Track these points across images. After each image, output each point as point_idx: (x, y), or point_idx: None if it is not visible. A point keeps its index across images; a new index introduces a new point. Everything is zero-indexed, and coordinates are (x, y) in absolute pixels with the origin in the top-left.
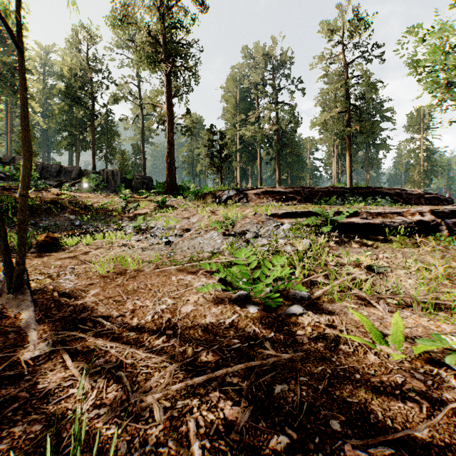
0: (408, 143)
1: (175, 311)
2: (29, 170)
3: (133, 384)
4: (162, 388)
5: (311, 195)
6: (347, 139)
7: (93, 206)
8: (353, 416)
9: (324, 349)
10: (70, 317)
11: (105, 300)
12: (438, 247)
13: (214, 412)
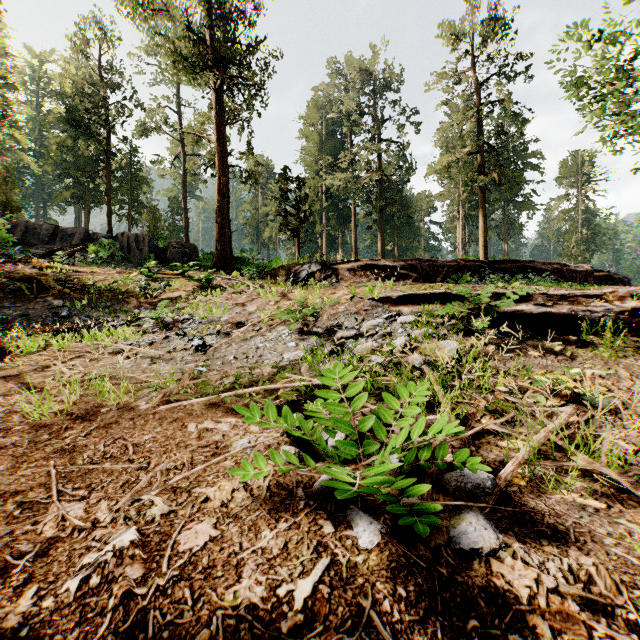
0: (561, 202)
1: (163, 542)
2: None
3: None
4: None
5: (433, 272)
6: (480, 192)
7: (96, 286)
8: None
9: None
10: None
11: None
12: None
13: None
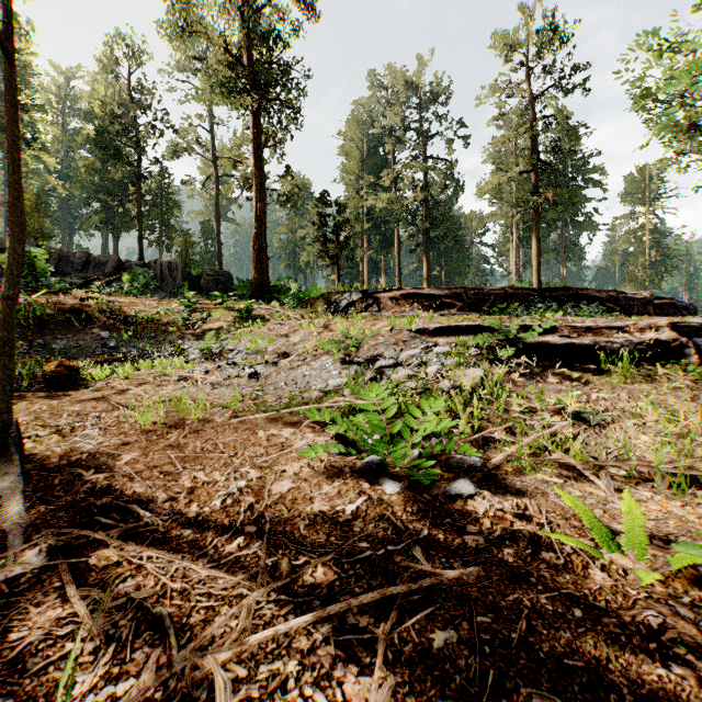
0: (626, 221)
1: (262, 490)
2: (18, 256)
3: (182, 630)
4: (233, 641)
5: (479, 300)
6: (533, 214)
7: (138, 317)
8: (577, 695)
9: (515, 560)
10: (85, 502)
11: (145, 471)
12: (684, 382)
13: (325, 689)
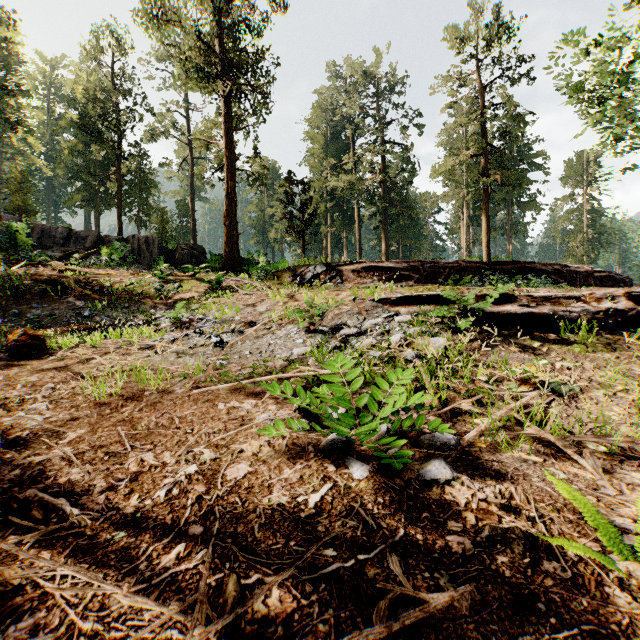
0: (566, 201)
1: (215, 475)
2: None
3: None
4: None
5: (434, 273)
6: (483, 194)
7: (113, 287)
8: None
9: (513, 574)
10: (7, 494)
11: (89, 452)
12: None
13: None
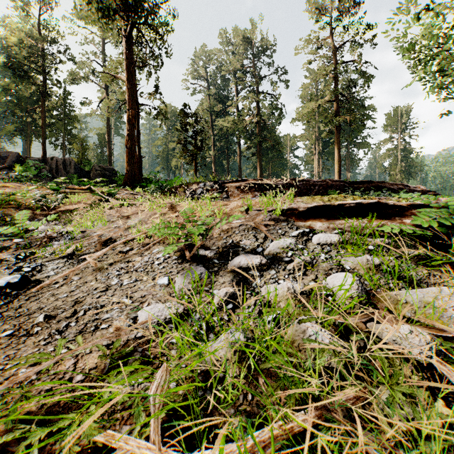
0: (386, 143)
1: None
2: None
3: None
4: None
5: (306, 189)
6: (335, 131)
7: None
8: None
9: None
10: None
11: None
12: None
13: None
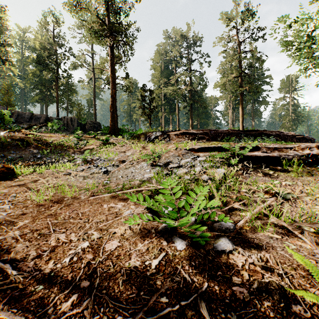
0: (281, 100)
1: (99, 247)
2: None
3: None
4: None
5: (216, 135)
6: (240, 96)
7: (53, 143)
8: None
9: (275, 314)
10: None
11: (29, 234)
12: None
13: None
